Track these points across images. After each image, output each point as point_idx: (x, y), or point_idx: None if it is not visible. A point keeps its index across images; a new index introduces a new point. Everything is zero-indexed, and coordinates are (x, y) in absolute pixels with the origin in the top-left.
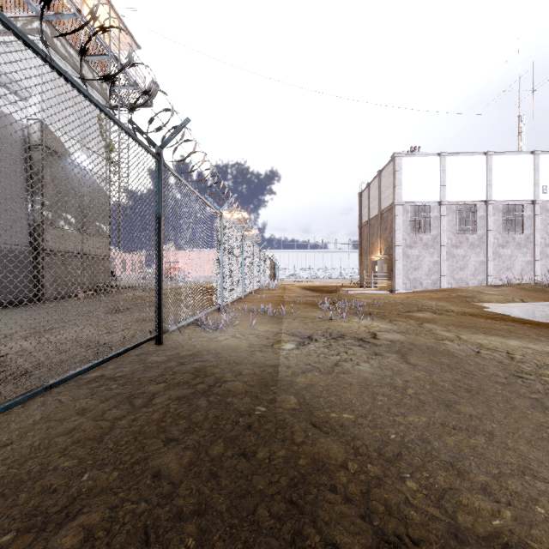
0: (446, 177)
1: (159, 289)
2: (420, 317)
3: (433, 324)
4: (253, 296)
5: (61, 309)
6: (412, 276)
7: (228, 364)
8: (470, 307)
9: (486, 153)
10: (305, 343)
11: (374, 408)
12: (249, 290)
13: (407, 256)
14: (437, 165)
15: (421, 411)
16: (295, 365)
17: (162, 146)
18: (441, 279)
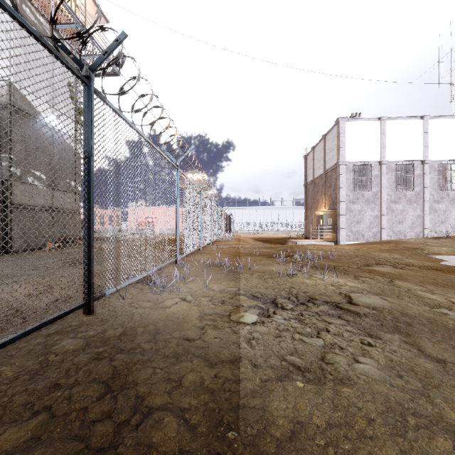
0: (386, 140)
1: (89, 245)
2: (384, 272)
3: (406, 282)
4: (211, 247)
5: (20, 261)
6: (354, 229)
7: (166, 356)
8: (426, 260)
9: (423, 117)
10: (270, 312)
11: None
12: (207, 242)
13: (350, 210)
14: (378, 129)
15: None
16: (263, 362)
17: (92, 67)
18: (381, 231)
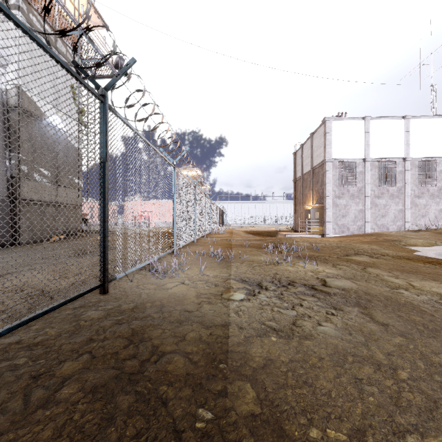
0: (370, 138)
1: (104, 236)
2: (360, 261)
3: (377, 269)
4: (204, 239)
5: (31, 252)
6: (340, 222)
7: (171, 322)
8: (401, 251)
9: (404, 117)
10: (256, 292)
11: (369, 415)
12: (201, 234)
13: (336, 205)
14: (362, 128)
15: (441, 422)
16: (247, 325)
17: (107, 87)
18: (365, 225)
